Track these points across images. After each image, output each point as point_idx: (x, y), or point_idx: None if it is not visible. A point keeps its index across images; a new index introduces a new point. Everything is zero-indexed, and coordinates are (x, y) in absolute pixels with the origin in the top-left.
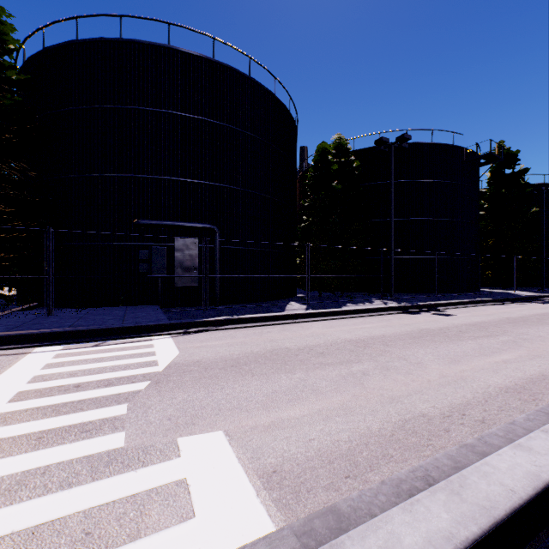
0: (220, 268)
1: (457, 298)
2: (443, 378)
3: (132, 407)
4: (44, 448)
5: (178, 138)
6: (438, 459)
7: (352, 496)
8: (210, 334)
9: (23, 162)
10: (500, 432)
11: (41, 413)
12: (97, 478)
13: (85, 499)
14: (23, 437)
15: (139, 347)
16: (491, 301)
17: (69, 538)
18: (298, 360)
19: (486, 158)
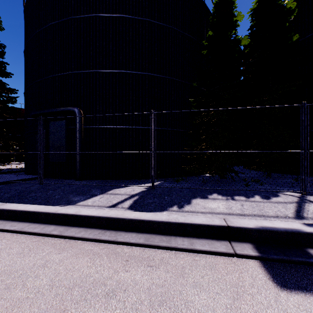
0: (79, 145)
1: None
2: None
3: None
4: None
5: (56, 42)
6: None
7: None
8: None
9: None
10: None
11: None
12: None
13: None
14: None
15: None
16: None
17: None
18: None
19: None
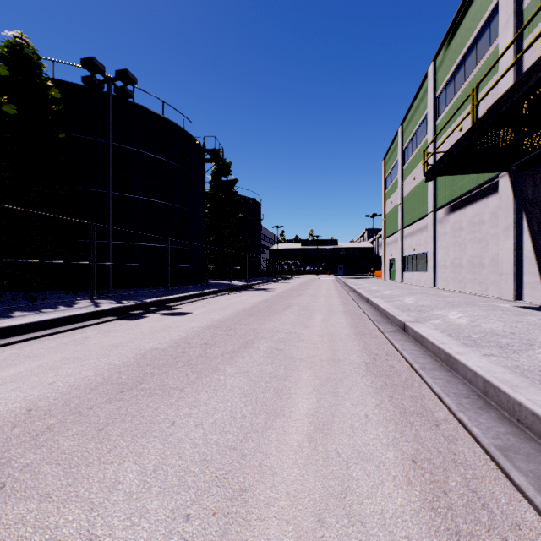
0: None
1: (189, 291)
2: None
3: None
4: None
5: None
6: None
7: None
8: None
9: None
10: None
11: None
12: None
13: None
14: None
15: None
16: (220, 291)
17: None
18: None
19: (212, 154)
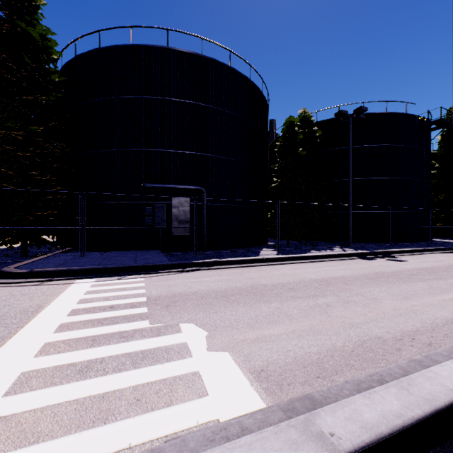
0: (206, 221)
1: (409, 247)
2: (395, 311)
3: (152, 323)
4: (98, 346)
5: (175, 119)
6: (391, 368)
7: (323, 389)
8: (202, 272)
9: (63, 142)
10: (444, 353)
11: (91, 323)
12: (137, 367)
13: (132, 379)
14: (83, 339)
15: (150, 281)
16: (441, 249)
17: (127, 401)
18: (273, 294)
19: (437, 123)
